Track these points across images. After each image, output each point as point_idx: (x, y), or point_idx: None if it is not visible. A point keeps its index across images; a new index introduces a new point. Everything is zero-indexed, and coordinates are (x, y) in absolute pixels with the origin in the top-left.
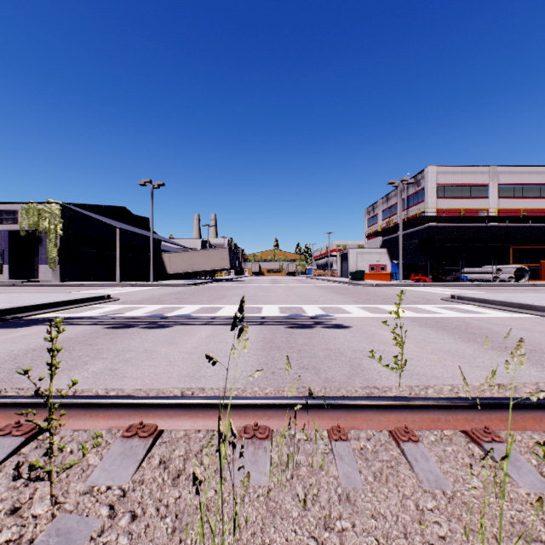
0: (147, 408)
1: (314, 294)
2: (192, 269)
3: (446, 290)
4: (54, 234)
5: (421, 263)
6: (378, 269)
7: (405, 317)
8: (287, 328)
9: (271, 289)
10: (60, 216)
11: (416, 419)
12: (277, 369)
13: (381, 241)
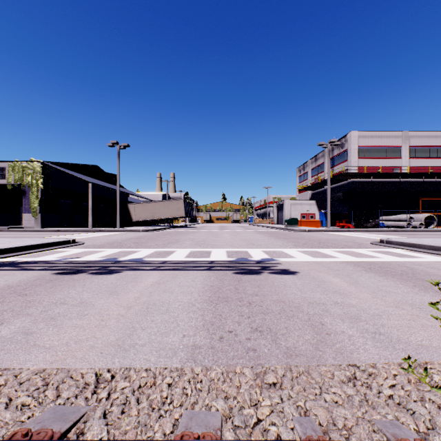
0: None
1: (257, 238)
2: (153, 217)
3: (370, 235)
4: (35, 188)
5: (344, 212)
6: (308, 217)
7: (347, 261)
8: (235, 274)
9: (219, 234)
10: (40, 172)
11: None
12: (225, 332)
13: (311, 194)
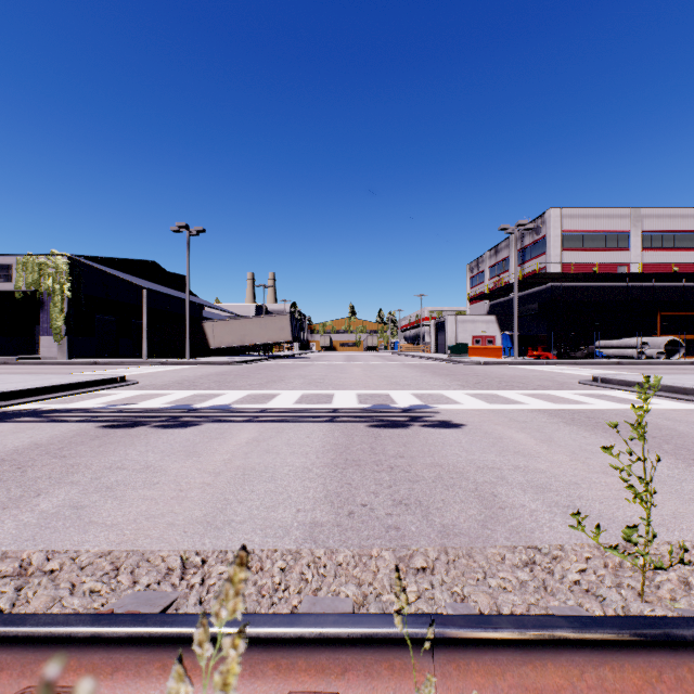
0: (65, 646)
1: (404, 375)
2: (243, 342)
3: (580, 370)
4: (59, 296)
5: (540, 334)
6: (484, 342)
7: (539, 409)
8: (370, 427)
9: (345, 369)
10: (67, 273)
11: (686, 675)
12: (356, 505)
13: (488, 306)
